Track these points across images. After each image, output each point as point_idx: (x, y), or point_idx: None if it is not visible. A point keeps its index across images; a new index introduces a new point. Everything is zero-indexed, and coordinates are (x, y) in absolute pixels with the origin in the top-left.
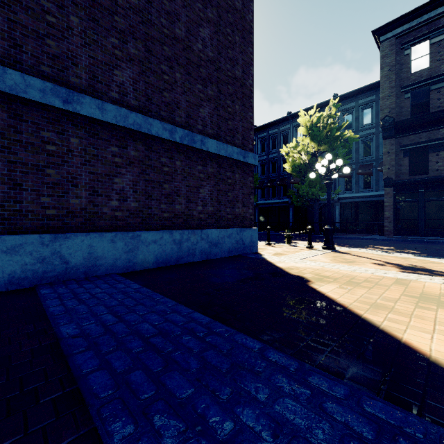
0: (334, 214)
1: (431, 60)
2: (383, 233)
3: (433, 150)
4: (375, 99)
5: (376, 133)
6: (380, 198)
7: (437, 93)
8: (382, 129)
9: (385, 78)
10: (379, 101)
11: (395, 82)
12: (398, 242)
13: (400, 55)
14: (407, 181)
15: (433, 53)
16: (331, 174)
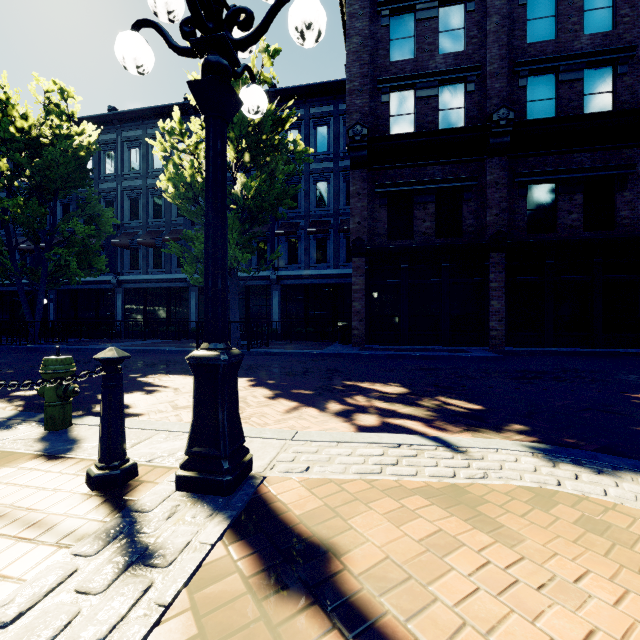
0: (272, 305)
1: (418, 48)
2: (348, 340)
3: (419, 200)
4: (334, 112)
5: (335, 170)
6: (341, 279)
7: (425, 105)
8: (350, 147)
9: (354, 56)
10: (339, 117)
11: (368, 68)
12: (384, 361)
13: (376, 24)
14: (386, 248)
15: (419, 35)
16: (227, 36)
